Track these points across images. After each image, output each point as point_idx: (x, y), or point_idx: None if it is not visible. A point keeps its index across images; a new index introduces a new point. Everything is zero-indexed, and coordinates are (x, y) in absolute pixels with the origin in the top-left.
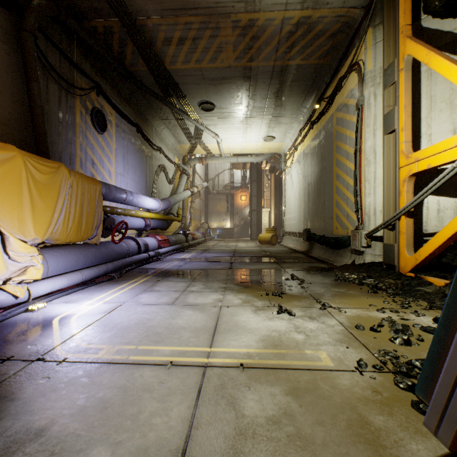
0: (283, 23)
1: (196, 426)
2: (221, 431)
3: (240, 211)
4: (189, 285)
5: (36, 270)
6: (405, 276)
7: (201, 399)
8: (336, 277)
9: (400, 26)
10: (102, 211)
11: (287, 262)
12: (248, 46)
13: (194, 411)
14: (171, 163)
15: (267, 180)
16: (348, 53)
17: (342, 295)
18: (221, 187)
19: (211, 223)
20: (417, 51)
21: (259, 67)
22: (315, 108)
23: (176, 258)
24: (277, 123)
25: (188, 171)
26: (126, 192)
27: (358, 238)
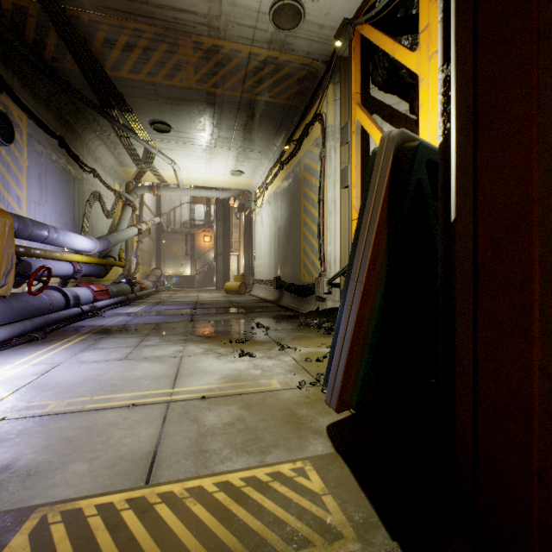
0: (250, 57)
1: (164, 437)
2: (186, 436)
3: (203, 254)
4: (143, 340)
5: None
6: None
7: (167, 422)
8: (300, 323)
9: (353, 93)
10: (14, 253)
11: (255, 312)
12: (212, 72)
13: (161, 430)
14: (110, 190)
15: (236, 219)
16: (314, 101)
17: (301, 338)
18: (179, 224)
19: (165, 270)
20: (363, 120)
21: (225, 95)
22: (285, 148)
23: (121, 312)
24: (246, 158)
25: (134, 202)
26: (48, 228)
27: (321, 285)
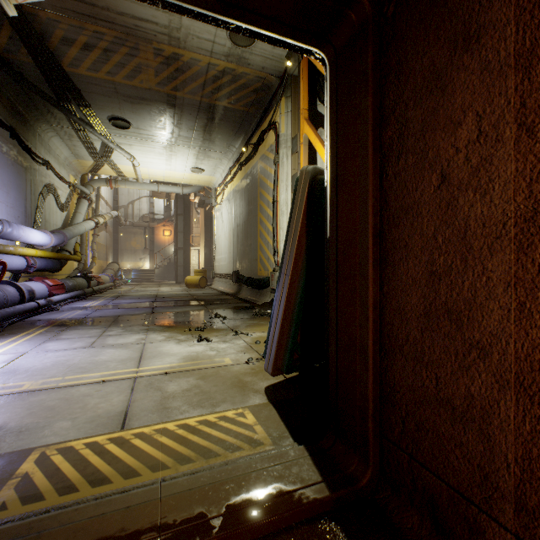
0: (209, 67)
1: (133, 401)
2: (152, 400)
3: (163, 248)
4: (105, 331)
5: None
6: None
7: (135, 391)
8: (255, 313)
9: (301, 109)
10: None
11: (214, 304)
12: (173, 76)
13: (131, 397)
14: (64, 182)
15: (196, 214)
16: (269, 111)
17: (254, 325)
18: (137, 218)
19: (123, 264)
20: (310, 134)
21: (185, 98)
22: (243, 150)
23: (79, 306)
24: (206, 156)
25: (90, 196)
26: (1, 222)
27: (275, 279)
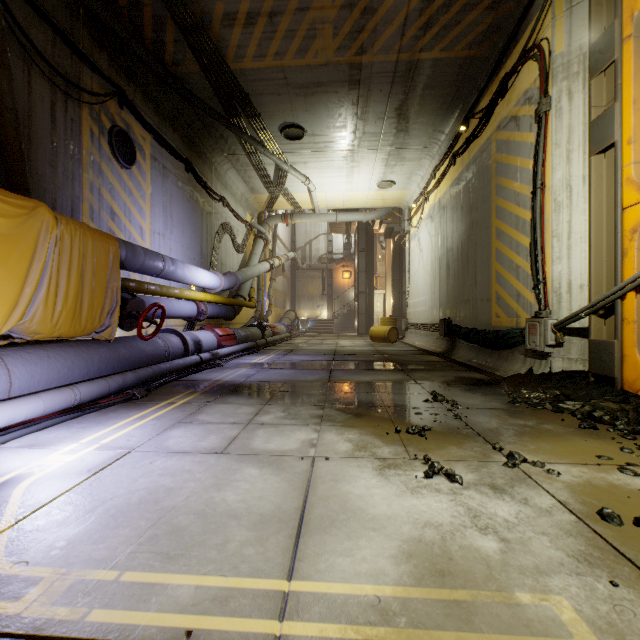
0: None
1: None
2: None
3: (341, 293)
4: (259, 412)
5: None
6: (636, 397)
7: None
8: (509, 397)
9: None
10: (119, 287)
11: (419, 370)
12: (358, 27)
13: None
14: (241, 221)
15: (381, 249)
16: (520, 33)
17: (535, 434)
18: (315, 259)
19: (300, 312)
20: None
21: (374, 64)
22: (459, 131)
23: (245, 362)
24: (398, 160)
25: (265, 234)
26: (163, 258)
27: (540, 332)
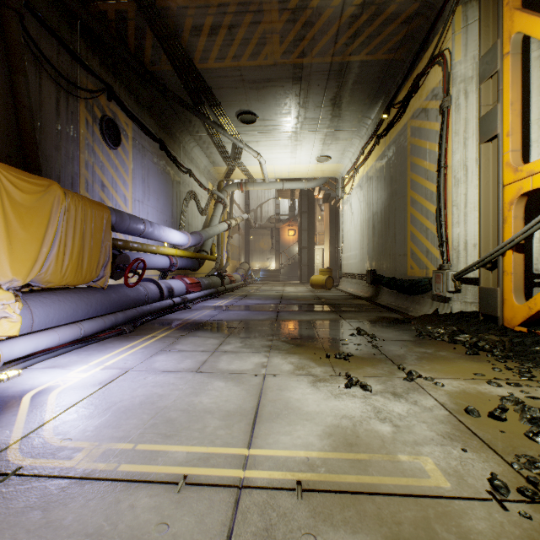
0: (345, 3)
1: None
2: None
3: (287, 248)
4: (222, 343)
5: (9, 324)
6: (513, 331)
7: None
8: (417, 332)
9: None
10: (111, 245)
11: (348, 311)
12: (299, 36)
13: None
14: (204, 189)
15: (320, 211)
16: (428, 42)
17: (431, 359)
18: (265, 220)
19: (253, 264)
20: (531, 26)
21: (313, 65)
22: (382, 117)
23: (208, 305)
24: (334, 139)
25: (224, 200)
26: (143, 222)
27: (443, 281)
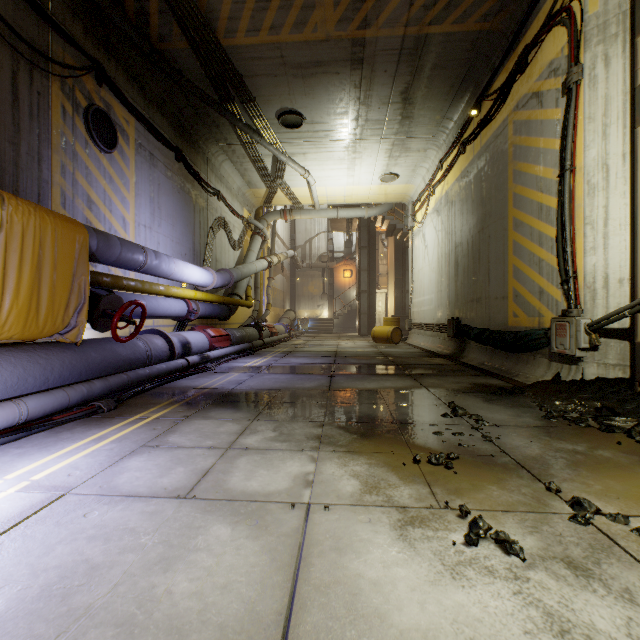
0: None
1: None
2: None
3: (342, 293)
4: (244, 431)
5: None
6: None
7: None
8: (541, 410)
9: None
10: (87, 281)
11: (429, 375)
12: None
13: None
14: (237, 217)
15: (382, 247)
16: None
17: (594, 466)
18: (315, 258)
19: (300, 312)
20: None
21: (378, 39)
22: (469, 116)
23: (238, 366)
24: (403, 150)
25: (263, 231)
26: (144, 251)
27: (571, 333)
